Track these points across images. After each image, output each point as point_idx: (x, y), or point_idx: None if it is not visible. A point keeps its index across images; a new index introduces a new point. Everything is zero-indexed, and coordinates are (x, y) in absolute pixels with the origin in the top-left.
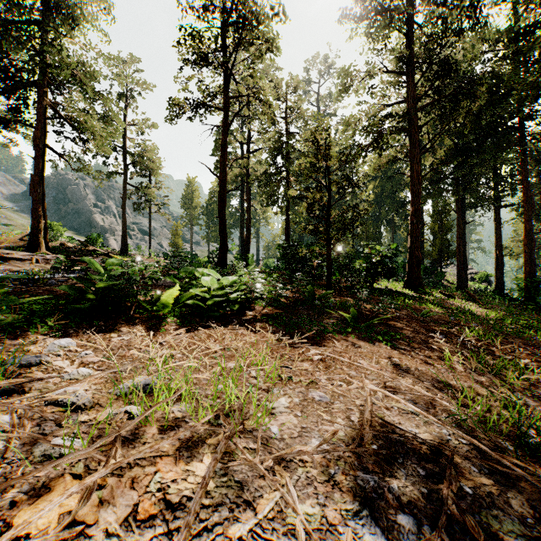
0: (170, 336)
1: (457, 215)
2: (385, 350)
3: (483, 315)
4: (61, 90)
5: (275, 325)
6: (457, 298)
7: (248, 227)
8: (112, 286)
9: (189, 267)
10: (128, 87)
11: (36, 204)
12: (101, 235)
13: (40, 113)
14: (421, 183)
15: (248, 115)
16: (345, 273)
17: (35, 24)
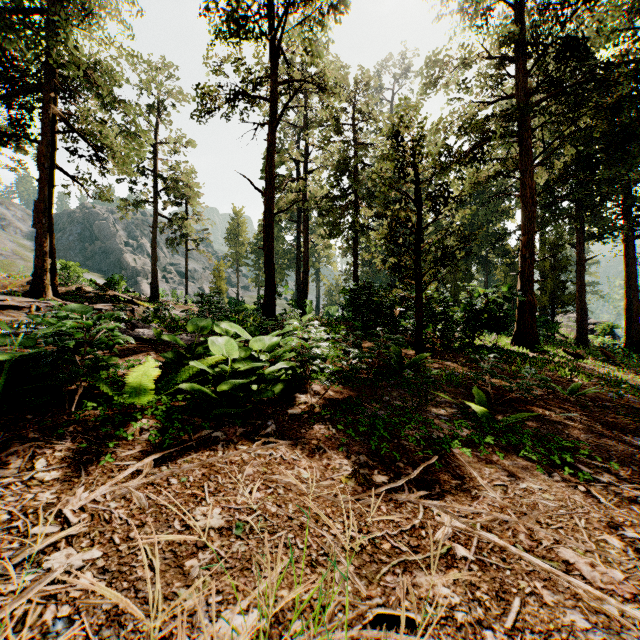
0: (105, 487)
1: (578, 248)
2: (583, 495)
3: (639, 386)
4: (73, 97)
5: (350, 432)
6: (590, 359)
7: (305, 266)
8: (40, 357)
9: (201, 319)
10: (158, 96)
11: (41, 238)
12: (125, 277)
13: (46, 124)
14: (536, 203)
15: (306, 125)
16: (440, 325)
17: (41, 14)
